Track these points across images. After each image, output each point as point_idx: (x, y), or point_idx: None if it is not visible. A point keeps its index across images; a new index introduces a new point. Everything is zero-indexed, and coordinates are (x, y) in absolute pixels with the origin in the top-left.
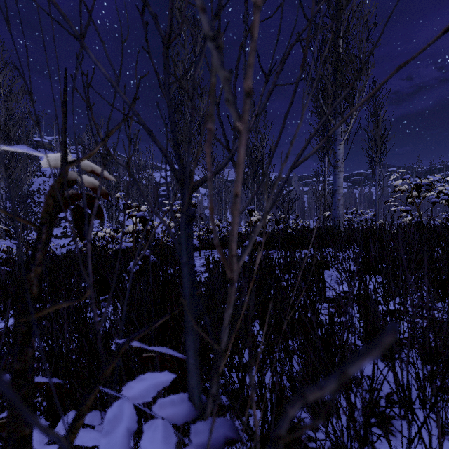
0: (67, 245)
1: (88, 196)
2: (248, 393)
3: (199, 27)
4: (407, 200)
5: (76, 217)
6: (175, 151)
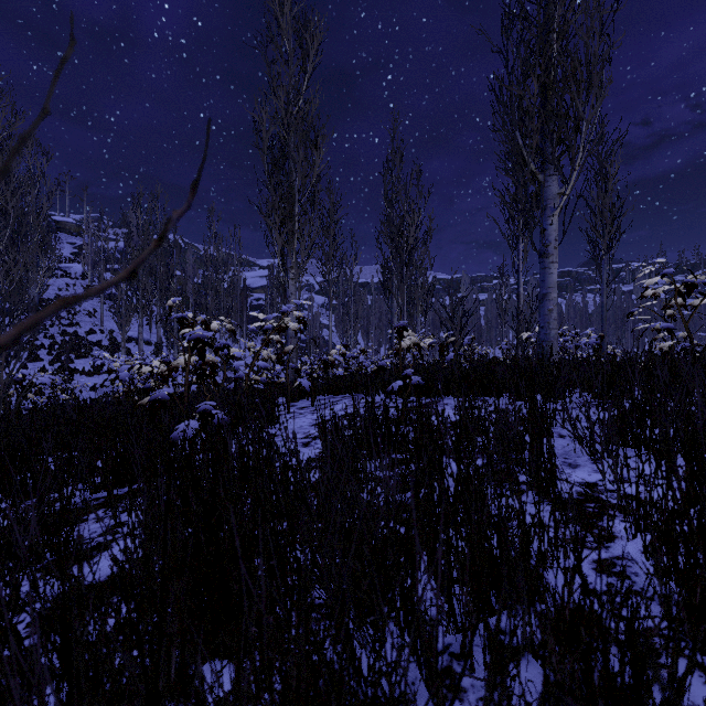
0: (100, 387)
1: None
2: None
3: (312, 31)
4: (665, 312)
5: None
6: None
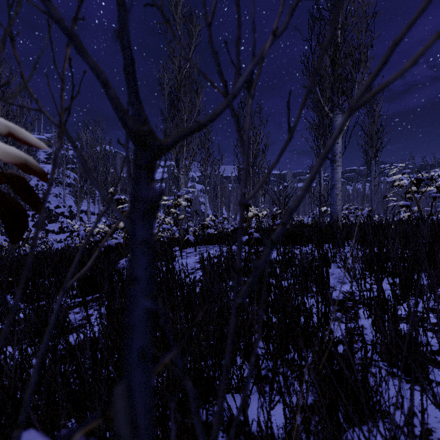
0: (64, 241)
1: (14, 176)
2: (249, 430)
3: (195, 23)
4: (406, 196)
5: (1, 208)
6: (126, 80)
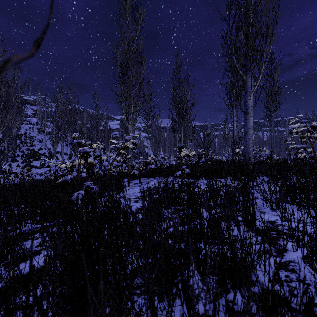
0: (44, 174)
1: None
2: None
3: (140, 12)
4: (302, 140)
5: None
6: None
